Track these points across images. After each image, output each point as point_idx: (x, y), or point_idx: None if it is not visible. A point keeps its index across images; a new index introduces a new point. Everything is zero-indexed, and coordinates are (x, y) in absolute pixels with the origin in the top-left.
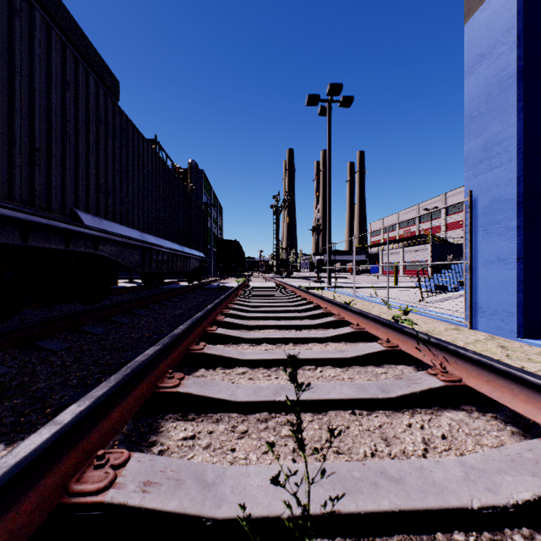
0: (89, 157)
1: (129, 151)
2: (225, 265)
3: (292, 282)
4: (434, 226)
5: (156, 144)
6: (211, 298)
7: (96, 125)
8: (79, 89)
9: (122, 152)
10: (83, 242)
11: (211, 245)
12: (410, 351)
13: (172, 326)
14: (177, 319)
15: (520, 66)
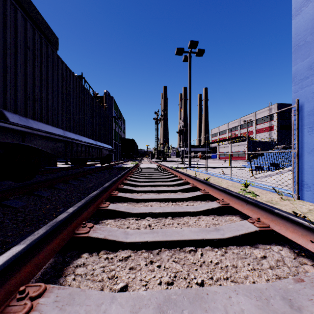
0: (17, 72)
1: (54, 73)
2: (126, 154)
3: (167, 164)
4: (249, 131)
5: (82, 78)
6: (114, 175)
7: (24, 49)
8: (7, 18)
9: (48, 73)
10: (10, 135)
11: (118, 142)
12: (285, 233)
13: (80, 199)
14: (86, 191)
15: None
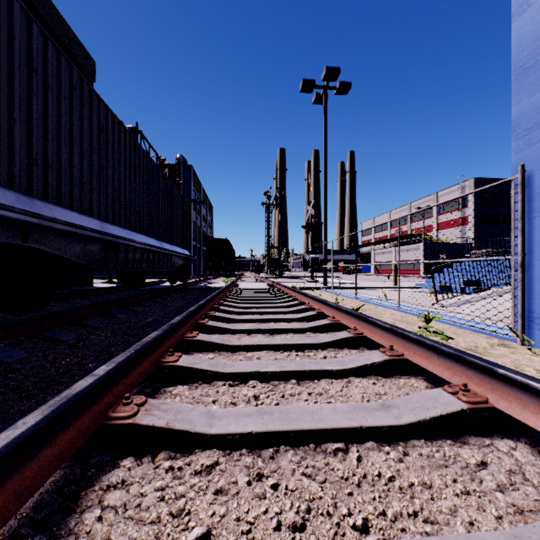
0: (13, 113)
1: (84, 119)
2: (214, 265)
3: (285, 282)
4: (426, 226)
5: (138, 133)
6: (193, 302)
7: (28, 73)
8: None
9: (73, 118)
10: None
11: (201, 244)
12: (522, 416)
13: (128, 345)
14: (141, 331)
15: None
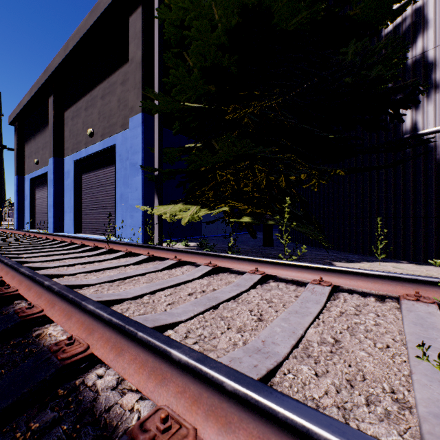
0: None
1: None
2: None
3: None
4: None
5: None
6: None
7: None
8: None
9: None
10: None
11: None
12: None
13: None
14: None
15: (17, 190)
